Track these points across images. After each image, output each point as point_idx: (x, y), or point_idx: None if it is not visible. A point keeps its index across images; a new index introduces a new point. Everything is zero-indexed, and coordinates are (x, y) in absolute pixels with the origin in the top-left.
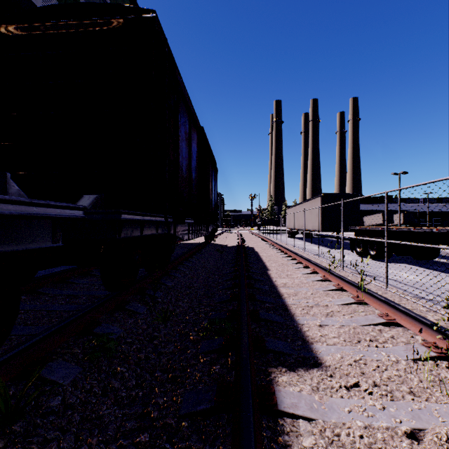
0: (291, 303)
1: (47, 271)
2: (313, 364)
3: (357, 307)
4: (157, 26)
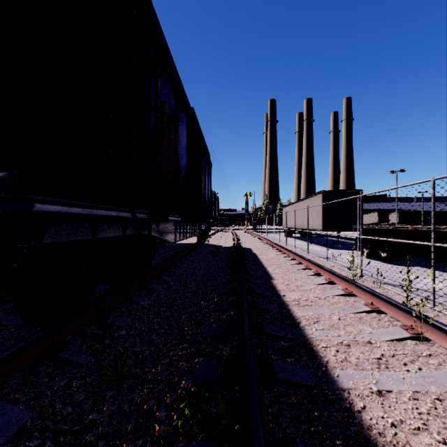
0: (316, 338)
1: None
2: None
3: (417, 346)
4: None
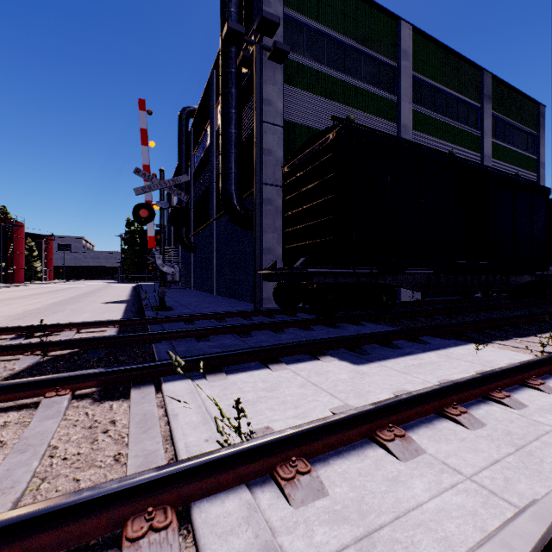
0: None
1: None
2: None
3: None
4: None
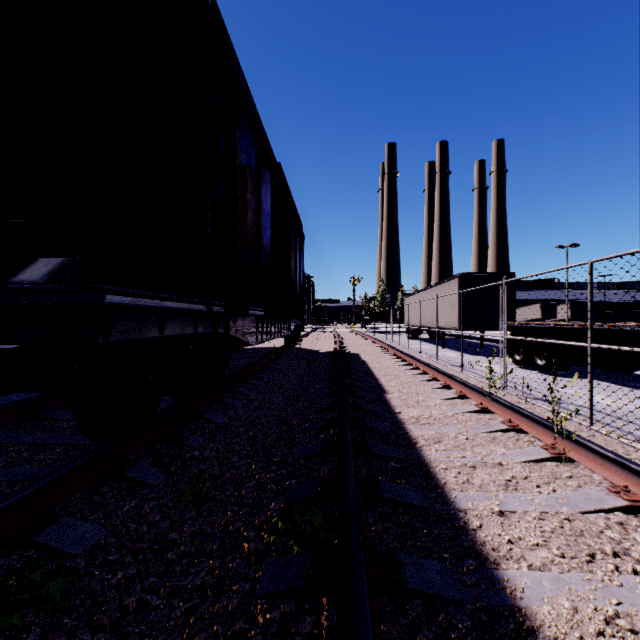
0: (435, 459)
1: (23, 394)
2: (515, 632)
3: (557, 468)
4: None
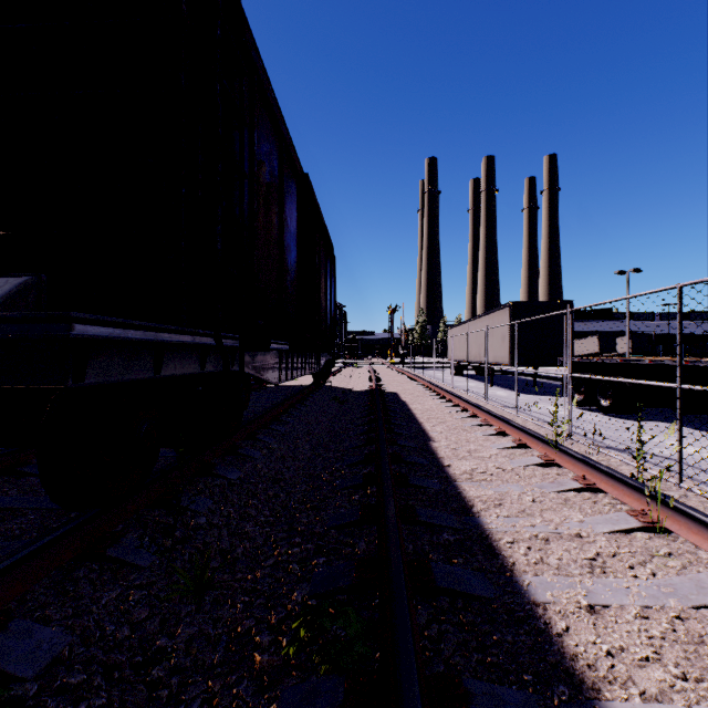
0: (497, 529)
1: None
2: None
3: (651, 541)
4: None
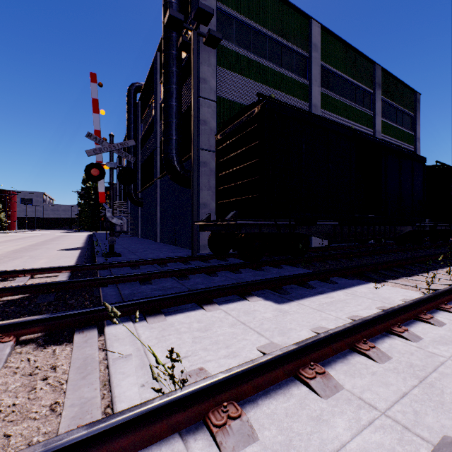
0: None
1: None
2: None
3: None
4: (446, 168)
